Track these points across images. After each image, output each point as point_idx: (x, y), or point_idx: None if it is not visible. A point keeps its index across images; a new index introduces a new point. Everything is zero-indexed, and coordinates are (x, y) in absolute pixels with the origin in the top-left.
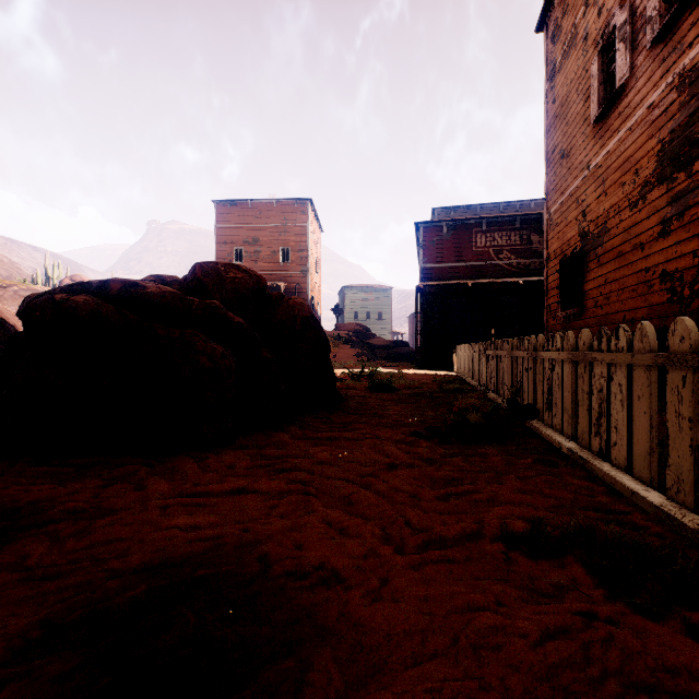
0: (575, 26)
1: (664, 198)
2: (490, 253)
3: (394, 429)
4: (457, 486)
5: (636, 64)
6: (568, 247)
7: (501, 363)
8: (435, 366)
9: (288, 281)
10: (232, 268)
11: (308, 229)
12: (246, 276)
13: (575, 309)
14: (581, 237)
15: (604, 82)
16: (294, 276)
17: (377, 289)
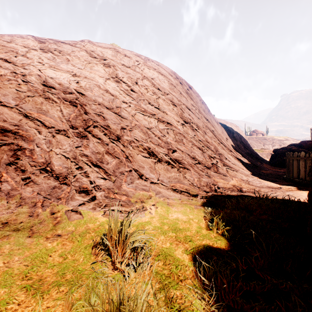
0: None
1: None
2: None
3: None
4: None
5: None
6: None
7: None
8: None
9: None
10: (308, 141)
11: None
12: None
13: None
14: None
15: None
16: None
17: None
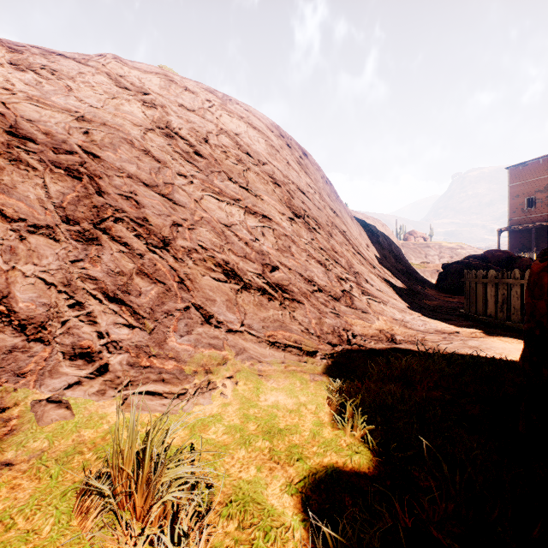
0: None
1: None
2: None
3: None
4: None
5: None
6: None
7: None
8: None
9: None
10: (497, 251)
11: None
12: (502, 254)
13: None
14: None
15: None
16: None
17: None
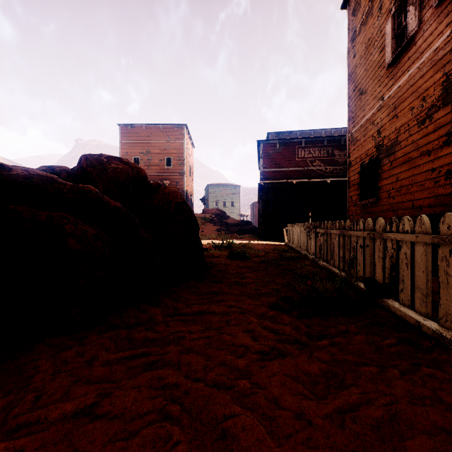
0: (371, 1)
1: (449, 116)
2: (307, 162)
3: (255, 300)
4: (341, 389)
5: (423, 20)
6: (366, 156)
7: (332, 239)
8: (271, 238)
9: (171, 180)
10: (114, 159)
11: (184, 145)
12: (127, 167)
13: (372, 199)
14: (377, 148)
15: (395, 37)
16: (174, 177)
17: (230, 187)
